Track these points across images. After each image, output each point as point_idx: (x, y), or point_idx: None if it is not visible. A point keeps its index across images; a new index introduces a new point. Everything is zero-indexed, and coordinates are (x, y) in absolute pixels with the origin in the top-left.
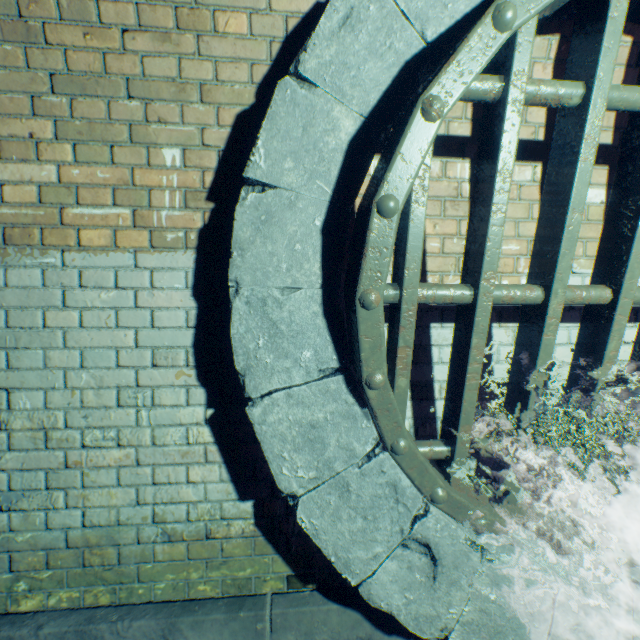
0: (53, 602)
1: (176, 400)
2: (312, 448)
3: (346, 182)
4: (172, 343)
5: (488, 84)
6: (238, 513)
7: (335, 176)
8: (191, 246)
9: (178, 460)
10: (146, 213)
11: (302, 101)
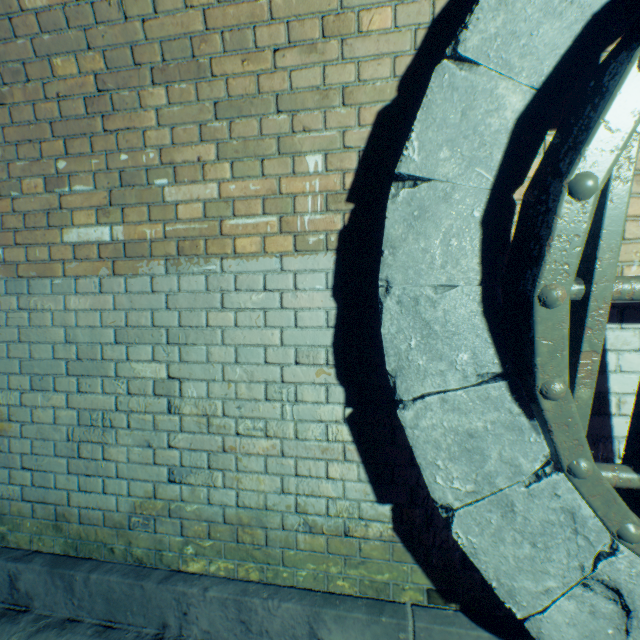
0: (213, 569)
1: (316, 397)
2: (469, 459)
3: (511, 166)
4: (313, 342)
5: None
6: (375, 515)
7: (497, 160)
8: (331, 248)
9: (318, 455)
10: (290, 219)
11: (461, 84)
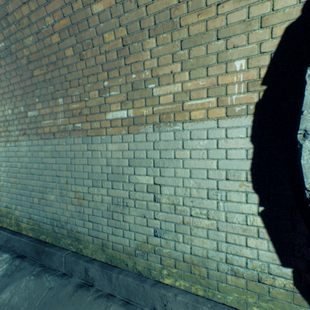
0: (177, 284)
1: (239, 199)
2: None
3: None
4: (237, 167)
5: None
6: (280, 273)
7: None
8: (249, 113)
9: (240, 232)
10: (223, 98)
11: None
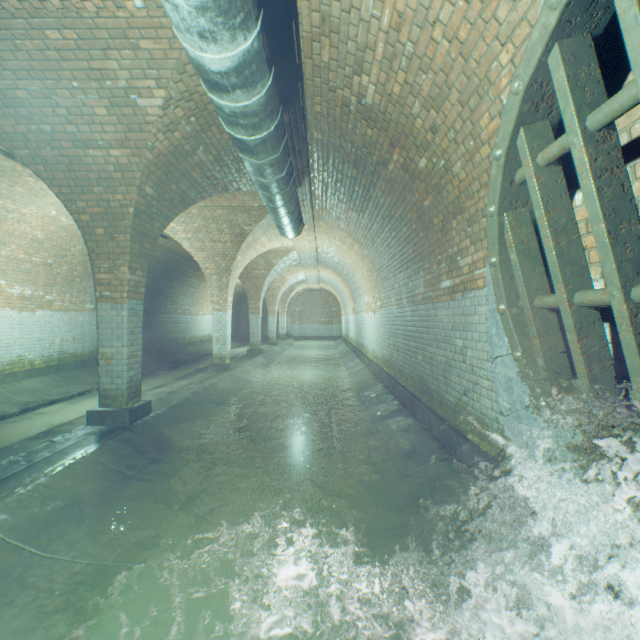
0: (473, 440)
1: None
2: (508, 392)
3: None
4: None
5: (521, 172)
6: None
7: None
8: None
9: None
10: None
11: None
